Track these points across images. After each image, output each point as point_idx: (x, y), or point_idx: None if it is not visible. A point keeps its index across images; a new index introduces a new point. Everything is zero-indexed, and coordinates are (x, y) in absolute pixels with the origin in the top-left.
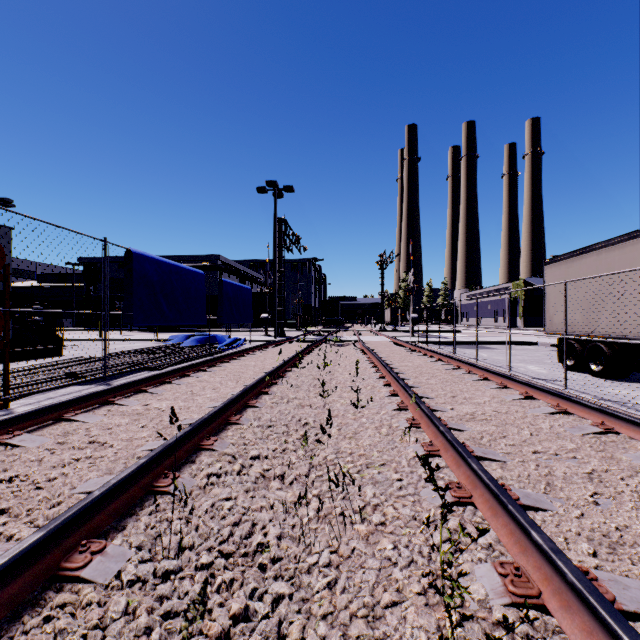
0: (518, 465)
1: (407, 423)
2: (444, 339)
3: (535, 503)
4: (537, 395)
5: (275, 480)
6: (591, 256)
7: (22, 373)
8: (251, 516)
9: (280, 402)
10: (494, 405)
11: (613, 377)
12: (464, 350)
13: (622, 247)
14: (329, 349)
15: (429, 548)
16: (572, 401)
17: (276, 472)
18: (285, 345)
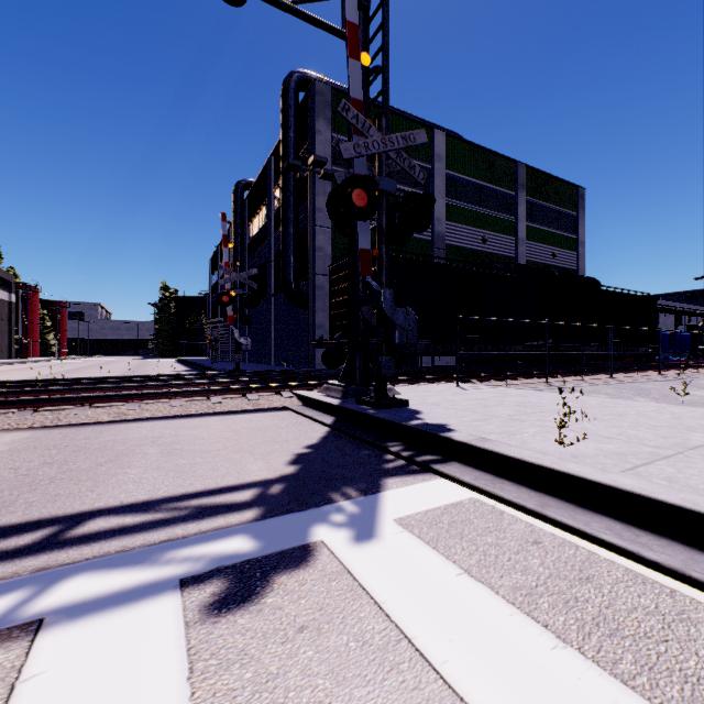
0: None
1: None
2: None
3: None
4: None
5: None
6: None
7: None
8: None
9: None
10: None
11: None
12: None
13: None
14: None
15: None
16: None
17: None
18: None
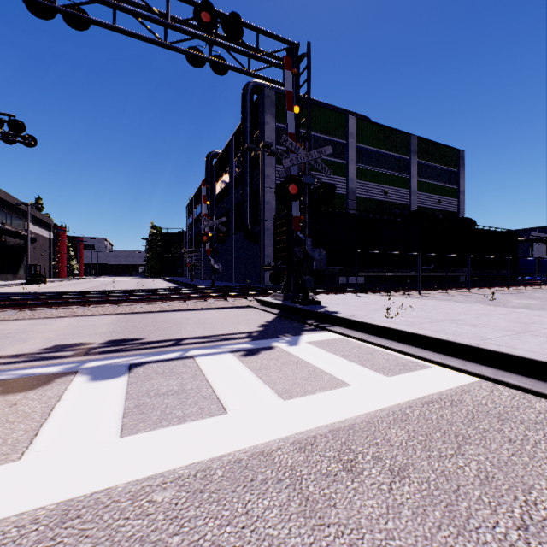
0: None
1: None
2: None
3: None
4: None
5: None
6: None
7: None
8: None
9: None
10: None
11: None
12: None
13: None
14: None
15: None
16: None
17: None
18: None
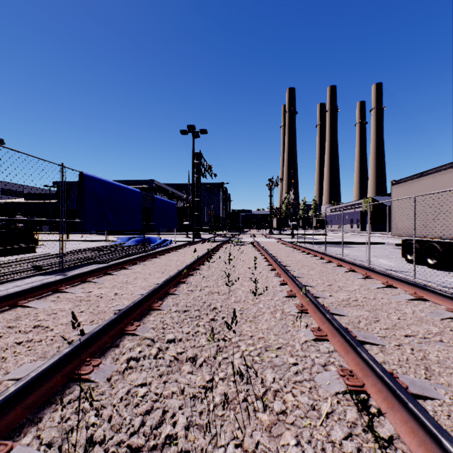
0: (395, 349)
1: (297, 309)
2: (316, 240)
3: (422, 391)
4: (396, 284)
5: (186, 363)
6: (428, 178)
7: (1, 266)
8: (162, 403)
9: (194, 290)
10: (363, 292)
11: (445, 268)
12: (331, 248)
13: (452, 171)
14: (233, 247)
15: (332, 445)
16: (427, 290)
17: (188, 355)
18: (200, 244)
